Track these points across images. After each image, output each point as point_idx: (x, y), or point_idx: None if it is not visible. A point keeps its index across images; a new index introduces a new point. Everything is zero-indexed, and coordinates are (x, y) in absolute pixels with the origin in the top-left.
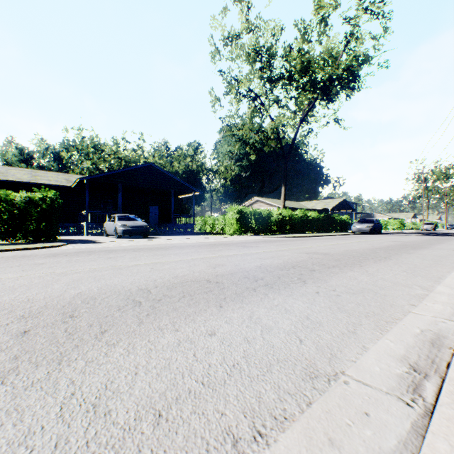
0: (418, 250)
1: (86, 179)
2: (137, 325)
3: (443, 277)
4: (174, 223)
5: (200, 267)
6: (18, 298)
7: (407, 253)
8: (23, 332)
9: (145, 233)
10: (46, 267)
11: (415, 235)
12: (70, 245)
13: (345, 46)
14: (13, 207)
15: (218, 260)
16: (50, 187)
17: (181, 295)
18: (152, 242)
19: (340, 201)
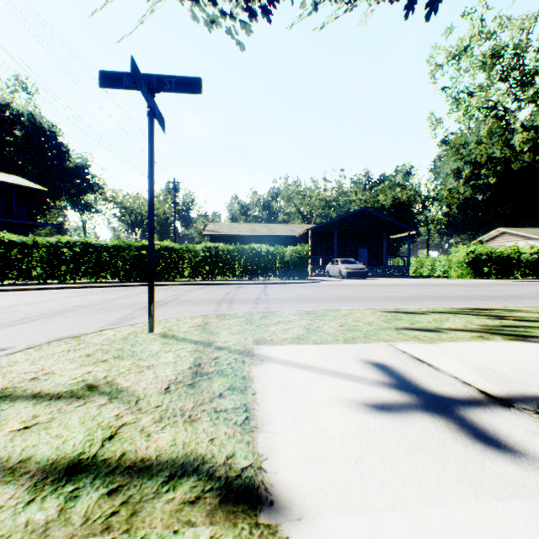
0: None
1: (310, 230)
2: (418, 301)
3: None
4: (386, 266)
5: (433, 293)
6: (361, 295)
7: None
8: (382, 299)
9: (364, 275)
10: (343, 289)
11: None
12: (322, 281)
13: None
14: (285, 256)
15: (445, 292)
16: (281, 237)
17: (430, 298)
18: (379, 282)
19: None
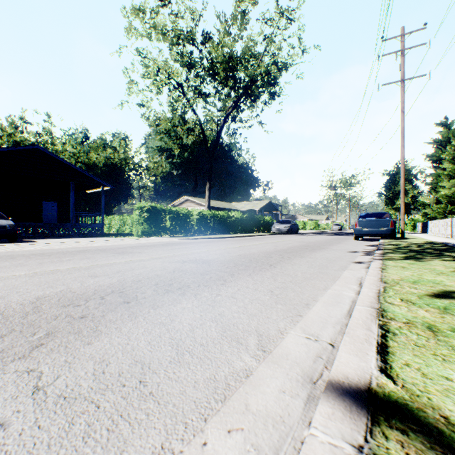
0: (314, 251)
1: None
2: None
3: (314, 300)
4: (75, 223)
5: None
6: None
7: (301, 257)
8: None
9: (7, 236)
10: None
11: (324, 234)
12: None
13: (265, 48)
14: None
15: None
16: None
17: None
18: None
19: (266, 203)
